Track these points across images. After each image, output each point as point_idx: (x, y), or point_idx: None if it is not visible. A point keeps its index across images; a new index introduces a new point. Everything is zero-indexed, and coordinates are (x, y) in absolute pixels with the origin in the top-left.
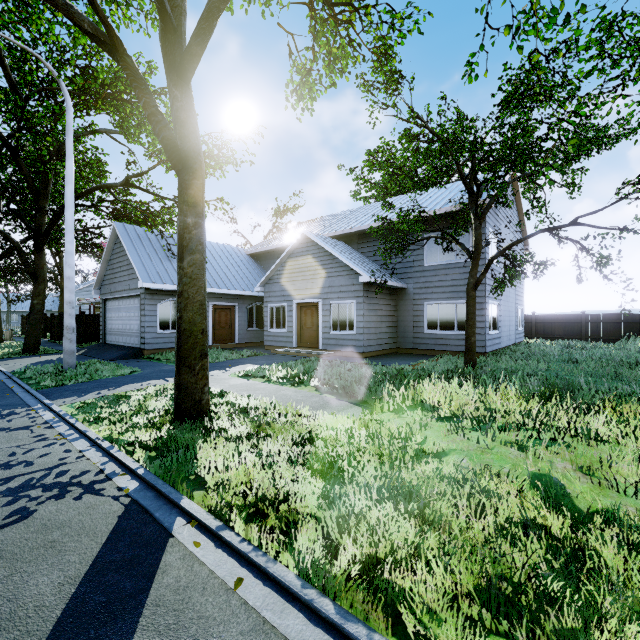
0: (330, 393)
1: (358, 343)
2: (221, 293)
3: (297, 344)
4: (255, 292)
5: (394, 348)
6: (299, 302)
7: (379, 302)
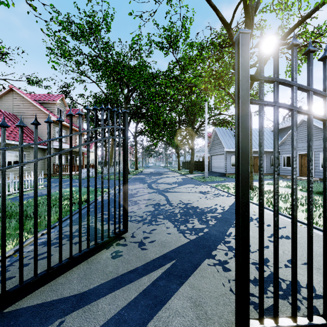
0: (306, 192)
1: None
2: (257, 151)
3: (299, 174)
4: None
5: None
6: (300, 153)
7: None
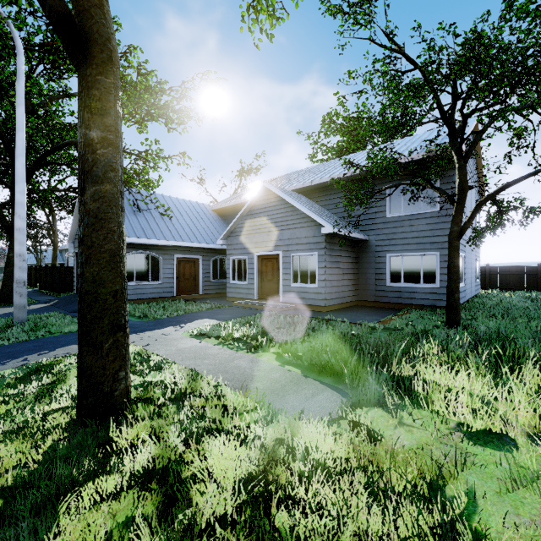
0: (293, 364)
1: (320, 296)
2: (185, 246)
3: (258, 296)
4: (218, 245)
5: (355, 300)
6: (260, 254)
7: (341, 254)
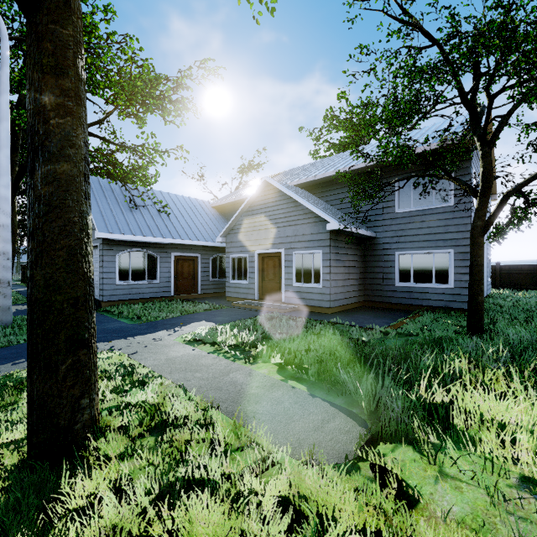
0: (298, 378)
1: (325, 297)
2: (183, 244)
3: (259, 296)
4: (218, 243)
5: (361, 301)
6: (261, 252)
7: (347, 252)
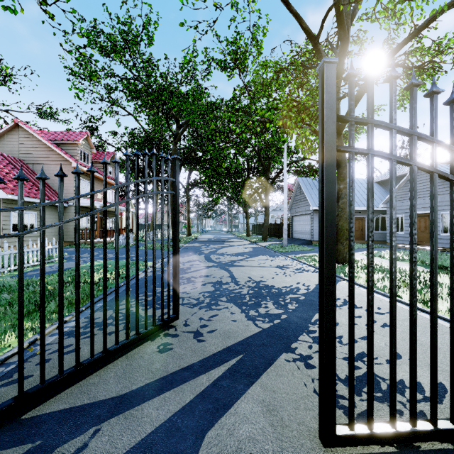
0: (421, 265)
1: None
2: (355, 210)
3: None
4: (380, 208)
5: None
6: None
7: None
